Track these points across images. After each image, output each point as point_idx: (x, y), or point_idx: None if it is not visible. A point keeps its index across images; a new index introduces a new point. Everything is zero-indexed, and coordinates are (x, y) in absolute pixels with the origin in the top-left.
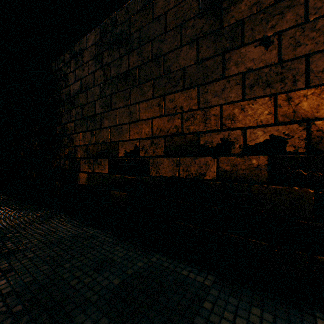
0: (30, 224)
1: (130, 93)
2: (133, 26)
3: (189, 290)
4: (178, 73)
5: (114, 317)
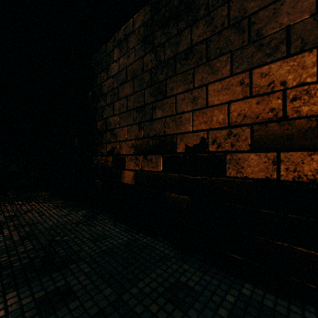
0: (75, 225)
1: (193, 74)
2: None
3: None
4: (278, 35)
5: None
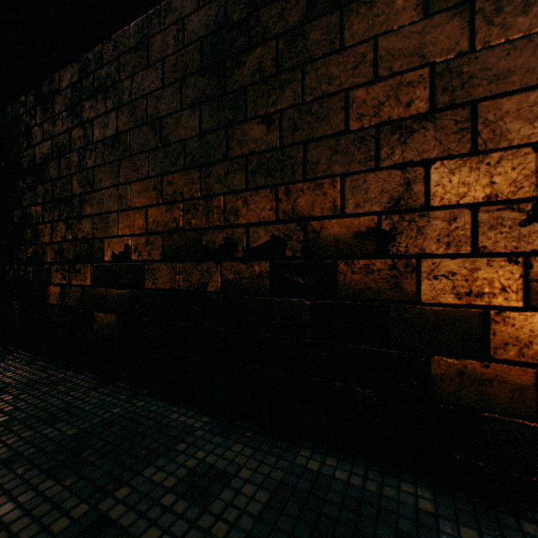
0: None
1: (120, 168)
2: (124, 69)
3: (168, 434)
4: (179, 146)
5: (49, 468)
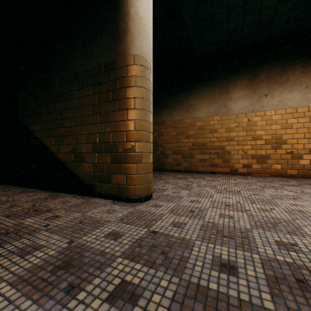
0: None
1: None
2: None
3: None
4: None
5: None
